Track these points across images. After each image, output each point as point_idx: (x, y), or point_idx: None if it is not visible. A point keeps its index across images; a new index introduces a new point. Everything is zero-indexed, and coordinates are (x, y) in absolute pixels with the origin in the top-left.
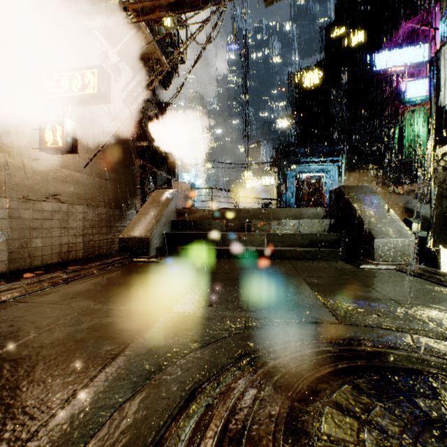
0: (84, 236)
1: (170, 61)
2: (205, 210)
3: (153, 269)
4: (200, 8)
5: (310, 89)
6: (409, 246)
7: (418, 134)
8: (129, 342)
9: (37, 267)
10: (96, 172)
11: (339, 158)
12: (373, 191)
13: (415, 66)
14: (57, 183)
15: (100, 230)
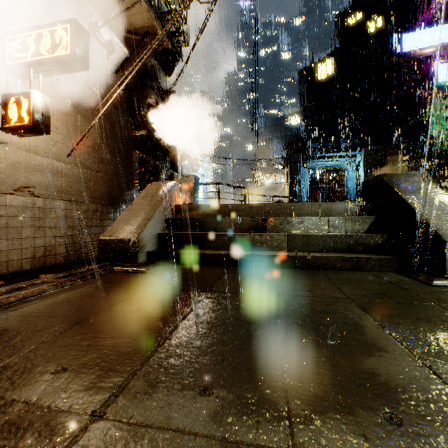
0: (67, 237)
1: (173, 43)
2: (210, 206)
3: (132, 285)
4: None
5: (323, 80)
6: None
7: None
8: None
9: (0, 275)
10: (83, 163)
11: (357, 153)
12: (426, 180)
13: (447, 46)
14: (30, 173)
15: (88, 230)
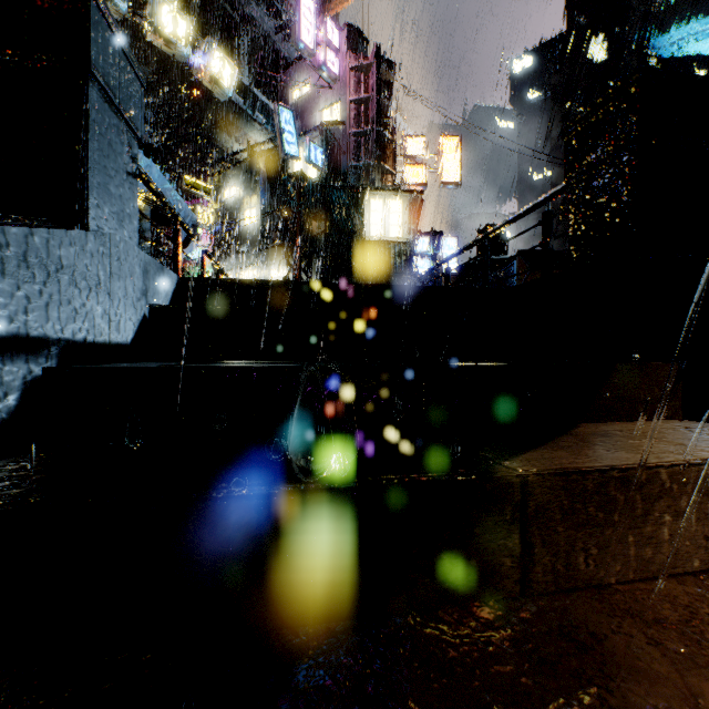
0: None
1: None
2: None
3: None
4: None
5: None
6: None
7: None
8: None
9: None
10: None
11: None
12: None
13: None
14: None
15: None
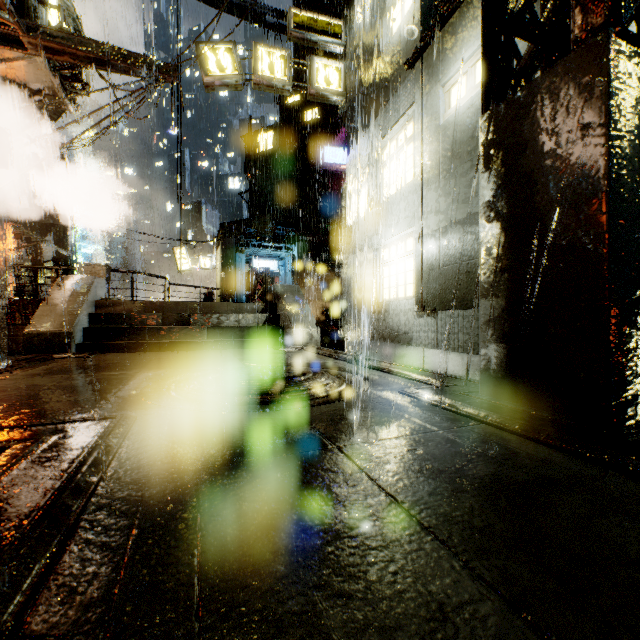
0: None
1: (65, 87)
2: (135, 302)
3: (92, 361)
4: (129, 74)
5: (263, 153)
6: (315, 333)
7: None
8: (129, 379)
9: None
10: None
11: (293, 246)
12: (300, 291)
13: None
14: None
15: None
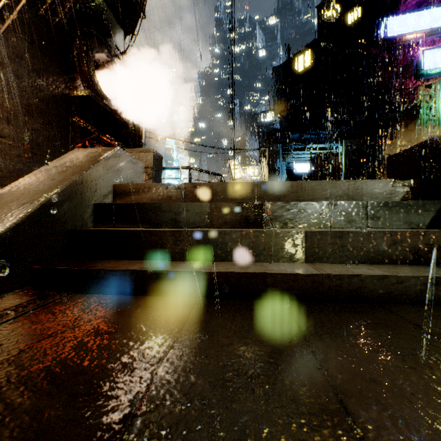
0: None
1: None
2: (169, 186)
3: None
4: None
5: (300, 73)
6: None
7: (436, 112)
8: None
9: None
10: None
11: (338, 145)
12: None
13: (433, 32)
14: None
15: None
